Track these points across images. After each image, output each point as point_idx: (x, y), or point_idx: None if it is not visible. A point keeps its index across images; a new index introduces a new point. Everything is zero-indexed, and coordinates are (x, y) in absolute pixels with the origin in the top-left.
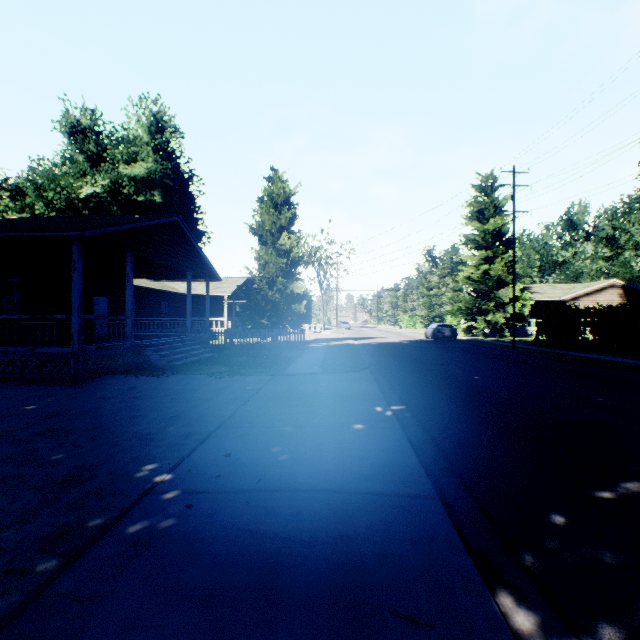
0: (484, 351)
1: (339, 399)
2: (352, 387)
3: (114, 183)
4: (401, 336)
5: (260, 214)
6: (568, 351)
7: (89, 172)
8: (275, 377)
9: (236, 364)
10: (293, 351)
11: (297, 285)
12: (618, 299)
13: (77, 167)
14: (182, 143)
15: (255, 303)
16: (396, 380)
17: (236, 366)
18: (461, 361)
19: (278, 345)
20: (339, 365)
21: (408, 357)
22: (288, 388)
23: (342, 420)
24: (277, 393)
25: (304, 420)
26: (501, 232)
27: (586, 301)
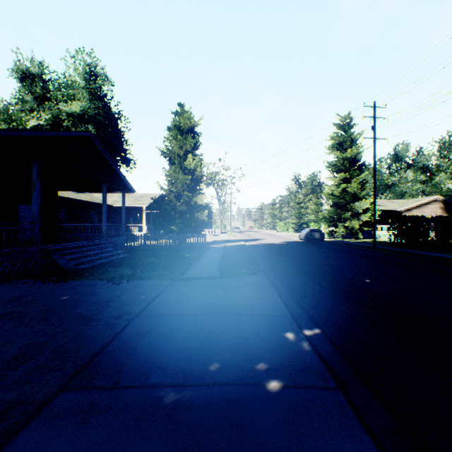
0: (352, 251)
1: (240, 318)
2: (251, 296)
3: (55, 117)
4: (280, 238)
5: (169, 140)
6: (421, 251)
7: (37, 110)
8: (173, 282)
9: (141, 266)
10: (196, 252)
11: (200, 197)
12: (439, 210)
13: (27, 106)
14: (112, 89)
15: (165, 212)
16: (293, 285)
17: (141, 268)
18: (341, 261)
19: (184, 246)
20: (235, 267)
21: (293, 257)
22: (183, 298)
23: (248, 368)
24: (170, 307)
25: (194, 368)
26: (356, 159)
27: (416, 212)
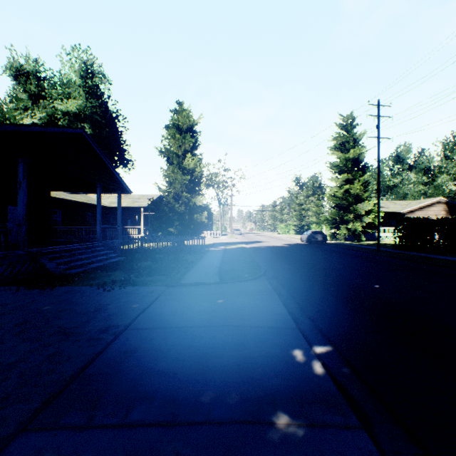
0: (356, 254)
1: (240, 332)
2: (253, 305)
3: (50, 116)
4: (281, 240)
5: (168, 139)
6: (427, 254)
7: (32, 109)
8: (169, 288)
9: (136, 270)
10: (194, 255)
11: (199, 199)
12: (443, 212)
13: (22, 104)
14: (109, 88)
15: (163, 213)
16: (298, 292)
17: (135, 273)
18: (346, 265)
19: (182, 249)
20: (236, 271)
21: (296, 261)
22: (178, 308)
23: (251, 399)
24: (163, 318)
25: (186, 398)
26: (359, 160)
27: (419, 213)
